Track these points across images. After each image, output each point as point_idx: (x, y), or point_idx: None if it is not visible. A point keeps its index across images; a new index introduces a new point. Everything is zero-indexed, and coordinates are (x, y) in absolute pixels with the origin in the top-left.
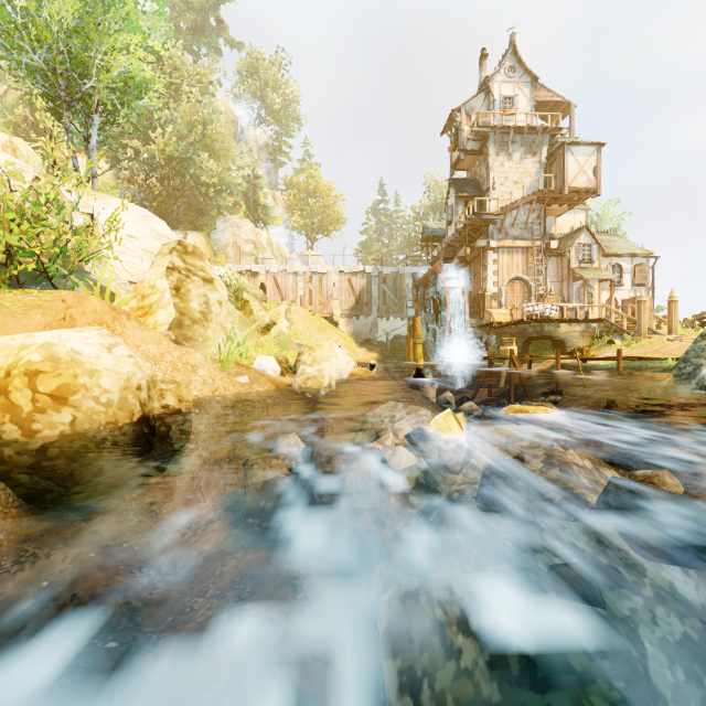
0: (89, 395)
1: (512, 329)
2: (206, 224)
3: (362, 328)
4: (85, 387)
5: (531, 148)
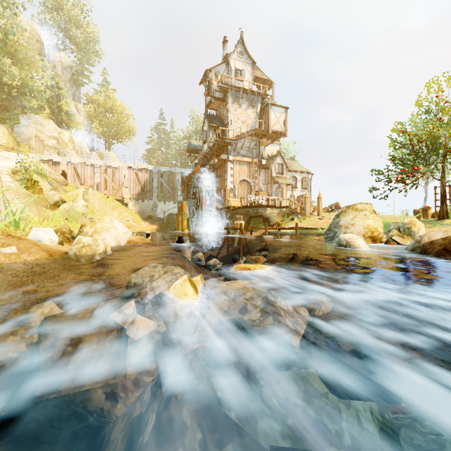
0: None
1: (241, 211)
2: (9, 118)
3: (146, 208)
4: None
5: (252, 103)
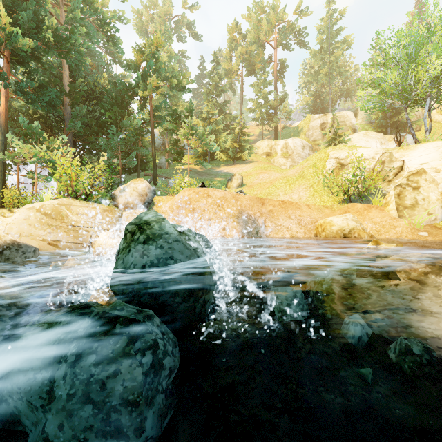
0: (327, 230)
1: None
2: None
3: None
4: (326, 228)
5: None
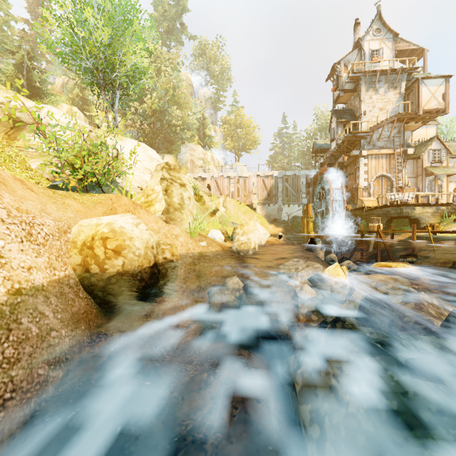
0: (131, 250)
1: (378, 211)
2: (175, 149)
3: (271, 211)
4: (129, 246)
5: (392, 84)
